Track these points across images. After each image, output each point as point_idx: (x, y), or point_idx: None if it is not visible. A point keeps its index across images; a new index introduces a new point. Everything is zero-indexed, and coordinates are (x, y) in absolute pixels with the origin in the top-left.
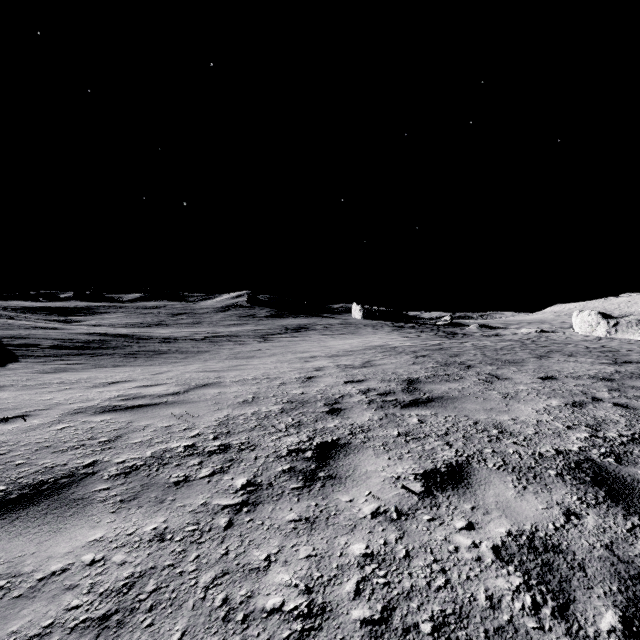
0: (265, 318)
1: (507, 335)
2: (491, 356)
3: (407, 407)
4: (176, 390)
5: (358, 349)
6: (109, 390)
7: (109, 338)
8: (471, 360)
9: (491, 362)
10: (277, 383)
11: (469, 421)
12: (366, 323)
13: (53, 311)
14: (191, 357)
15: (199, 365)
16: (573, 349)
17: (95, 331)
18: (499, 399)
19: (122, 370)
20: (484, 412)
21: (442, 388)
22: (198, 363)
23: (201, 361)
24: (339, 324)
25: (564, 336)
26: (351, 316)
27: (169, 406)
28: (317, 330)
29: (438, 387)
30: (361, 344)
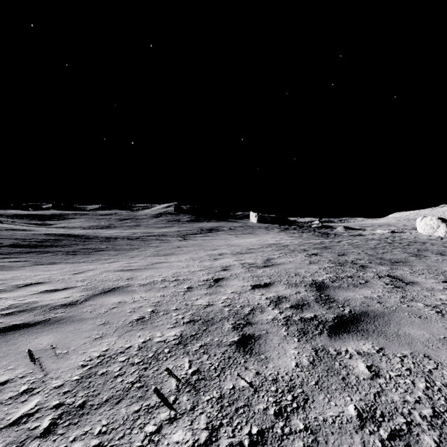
0: (187, 222)
1: (368, 235)
2: (374, 255)
3: (336, 333)
4: (76, 298)
5: (257, 247)
6: (9, 297)
7: (62, 238)
8: (360, 259)
9: (379, 261)
10: (184, 288)
11: (443, 371)
12: (260, 226)
13: (35, 217)
14: (122, 254)
15: (124, 262)
16: (435, 248)
17: (55, 232)
18: (437, 317)
19: (52, 268)
20: (444, 347)
21: (357, 297)
22: (125, 260)
23: (128, 258)
24: (240, 226)
25: (412, 236)
26: (249, 221)
27: (45, 329)
28: (224, 231)
29: (352, 295)
30: (259, 242)
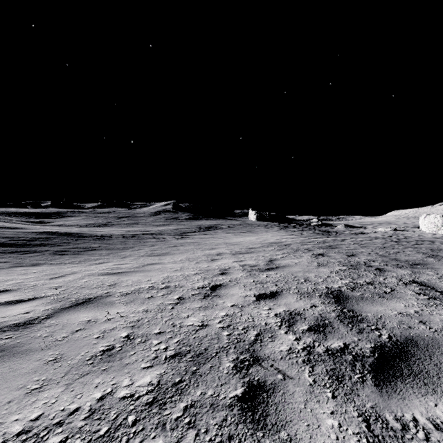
0: (185, 220)
1: (370, 233)
2: (386, 255)
3: (385, 380)
4: (38, 313)
5: (257, 246)
6: None
7: (54, 236)
8: (373, 260)
9: (396, 263)
10: (174, 298)
11: None
12: (259, 224)
13: (33, 215)
14: (114, 253)
15: (113, 263)
16: None
17: (48, 230)
18: None
19: (32, 270)
20: None
21: (390, 313)
22: (115, 260)
23: (119, 258)
24: (239, 224)
25: (416, 234)
26: (248, 218)
27: None
28: (223, 229)
29: (382, 310)
30: (259, 241)
